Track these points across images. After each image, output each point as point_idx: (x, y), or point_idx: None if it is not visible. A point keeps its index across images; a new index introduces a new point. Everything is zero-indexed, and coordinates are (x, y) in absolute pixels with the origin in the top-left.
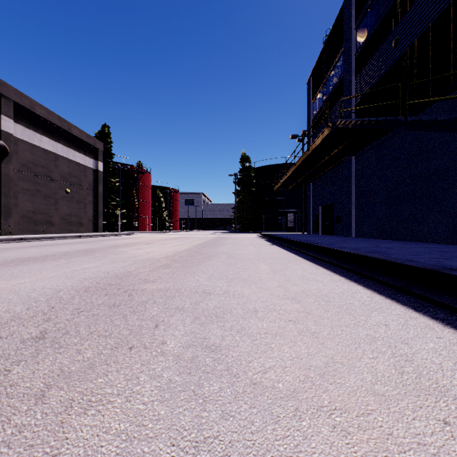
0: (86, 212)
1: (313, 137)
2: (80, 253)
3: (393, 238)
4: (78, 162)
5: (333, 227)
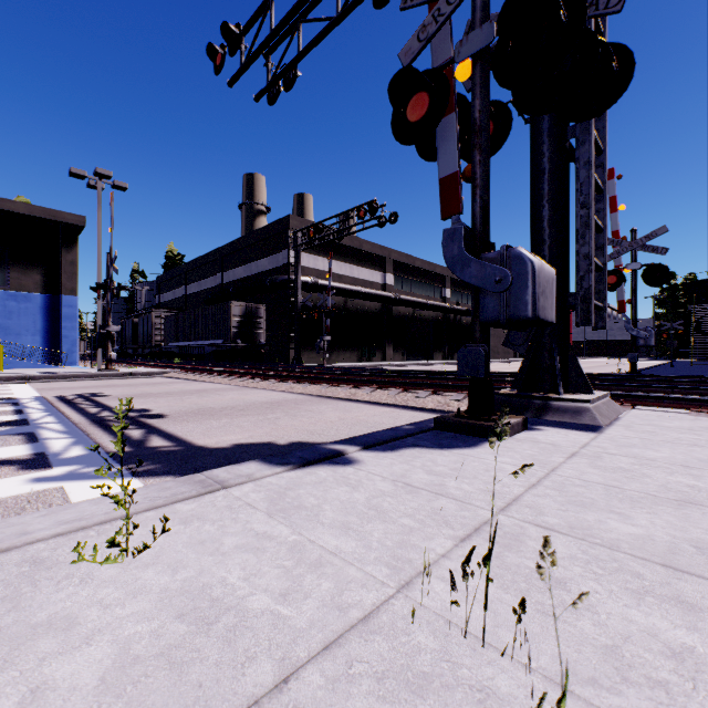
0: None
1: None
2: None
3: None
4: None
5: None
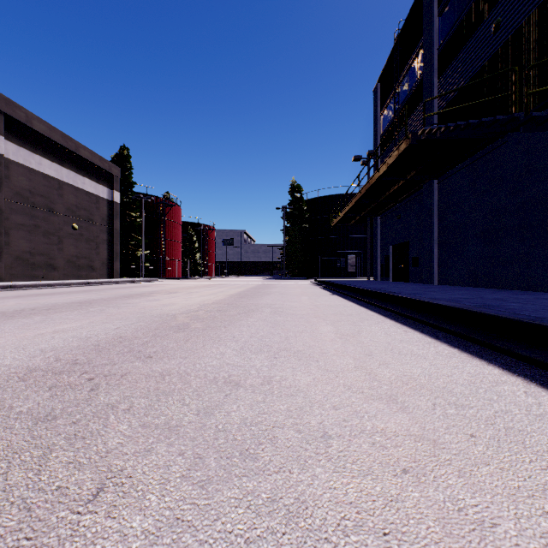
0: (99, 253)
1: (381, 159)
2: (72, 305)
3: (492, 285)
4: (89, 191)
5: (407, 272)
